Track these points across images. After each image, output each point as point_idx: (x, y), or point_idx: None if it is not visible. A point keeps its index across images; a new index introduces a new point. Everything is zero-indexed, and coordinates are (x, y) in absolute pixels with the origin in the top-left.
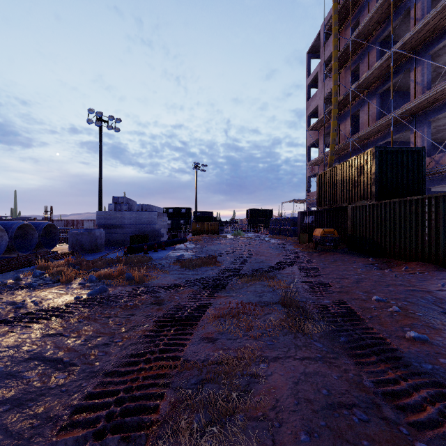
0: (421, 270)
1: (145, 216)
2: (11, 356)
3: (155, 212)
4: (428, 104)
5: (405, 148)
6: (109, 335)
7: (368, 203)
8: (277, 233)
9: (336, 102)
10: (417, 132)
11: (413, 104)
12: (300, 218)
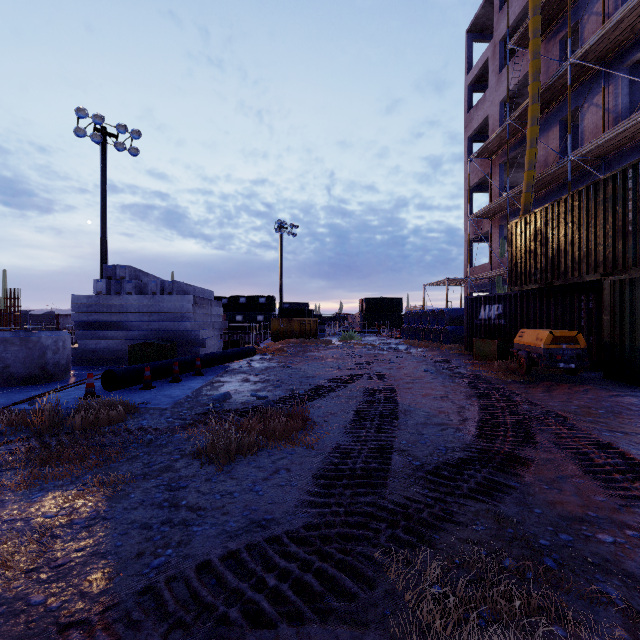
0: None
1: (170, 304)
2: None
3: (189, 296)
4: None
5: None
6: None
7: None
8: (417, 336)
9: (537, 90)
10: None
11: None
12: (471, 309)
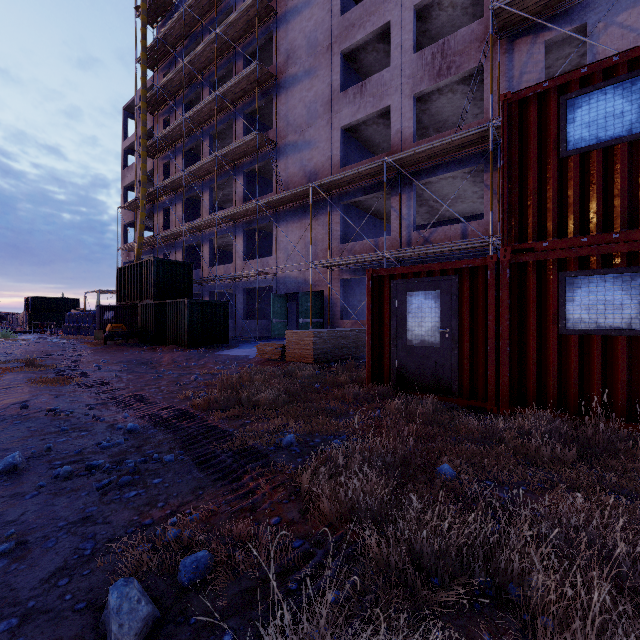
0: (166, 349)
1: None
2: None
3: None
4: (207, 227)
5: (179, 262)
6: None
7: (150, 303)
8: (75, 332)
9: (144, 193)
10: (205, 245)
11: (195, 224)
12: (100, 313)
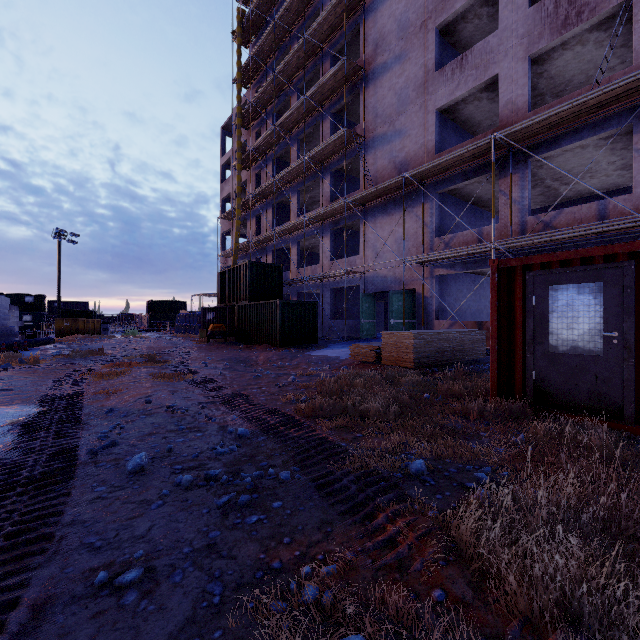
0: (260, 348)
1: None
2: (4, 375)
3: (6, 305)
4: (295, 230)
5: (270, 264)
6: (43, 375)
7: (245, 304)
8: (183, 331)
9: (240, 202)
10: (293, 248)
11: (284, 228)
12: (204, 314)
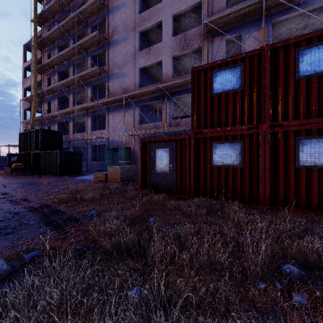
0: (47, 176)
1: None
2: None
3: None
4: (71, 113)
5: (55, 131)
6: None
7: (38, 152)
8: None
9: (36, 93)
10: (70, 122)
11: (64, 111)
12: (9, 158)
